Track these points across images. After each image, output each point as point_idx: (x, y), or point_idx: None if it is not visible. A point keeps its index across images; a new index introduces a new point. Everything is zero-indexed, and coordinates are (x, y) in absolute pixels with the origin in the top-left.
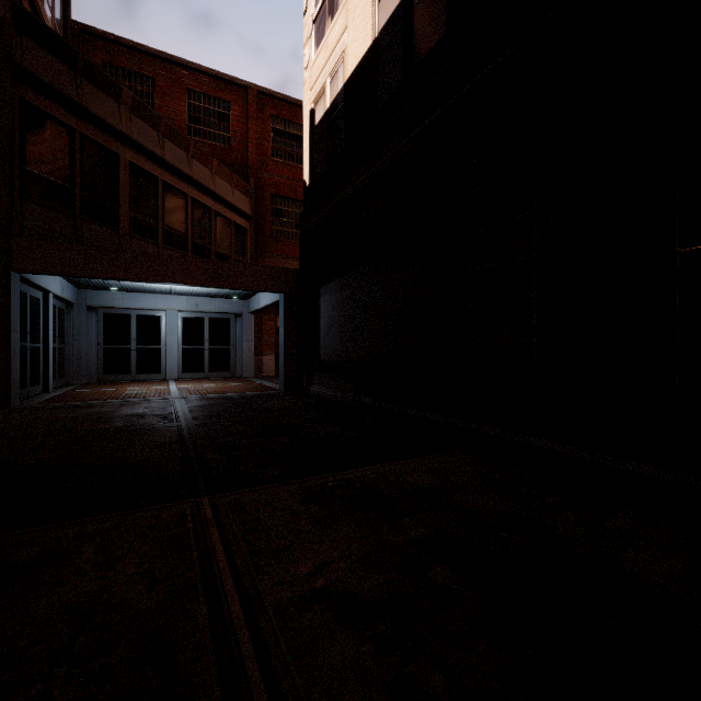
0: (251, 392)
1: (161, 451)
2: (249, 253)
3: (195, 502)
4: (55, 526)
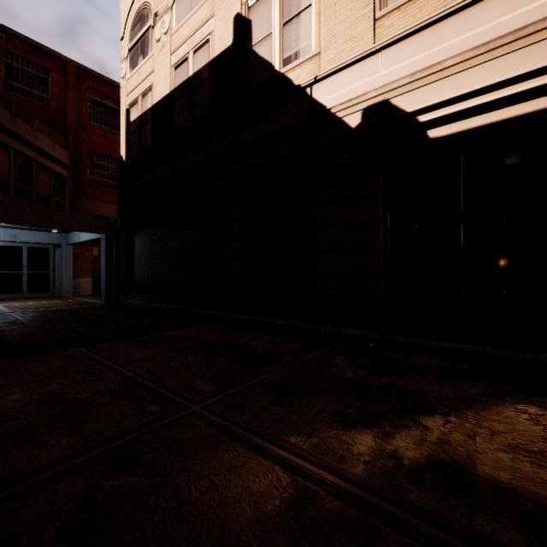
0: (77, 306)
1: (33, 337)
2: (68, 196)
3: (75, 349)
4: (1, 362)
